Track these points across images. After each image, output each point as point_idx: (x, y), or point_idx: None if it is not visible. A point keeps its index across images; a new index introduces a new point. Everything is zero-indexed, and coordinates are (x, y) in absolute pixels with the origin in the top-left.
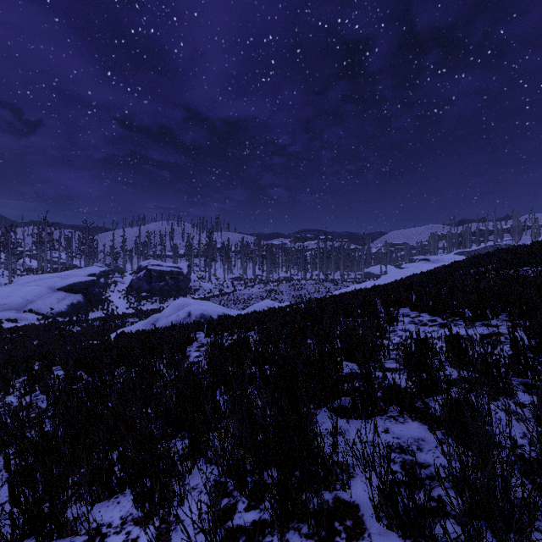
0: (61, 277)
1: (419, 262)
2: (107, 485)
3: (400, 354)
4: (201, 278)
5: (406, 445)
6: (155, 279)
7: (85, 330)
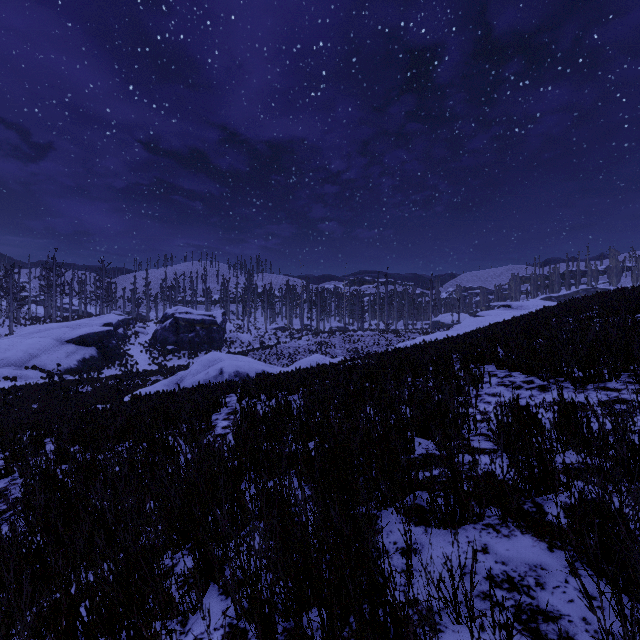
0: (71, 327)
1: (499, 310)
2: (68, 634)
3: (492, 429)
4: (239, 328)
5: (517, 577)
6: (183, 330)
7: (96, 391)
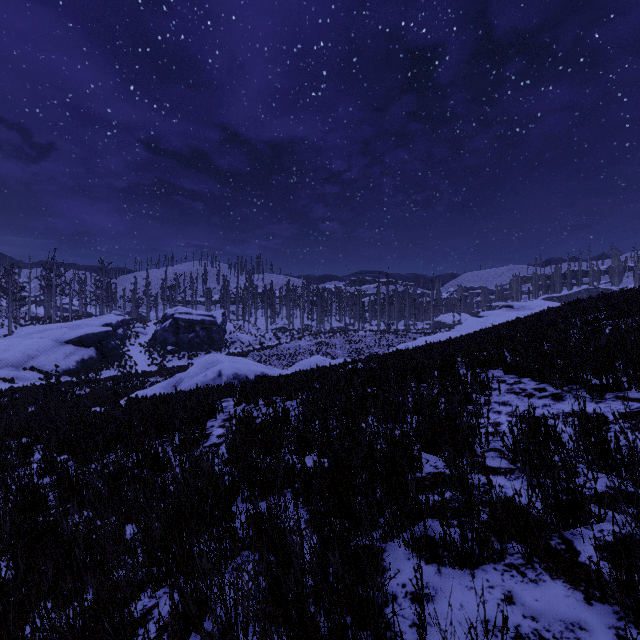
0: (70, 327)
1: (501, 310)
2: None
3: (507, 446)
4: (239, 328)
5: (552, 639)
6: (183, 330)
7: (94, 393)
